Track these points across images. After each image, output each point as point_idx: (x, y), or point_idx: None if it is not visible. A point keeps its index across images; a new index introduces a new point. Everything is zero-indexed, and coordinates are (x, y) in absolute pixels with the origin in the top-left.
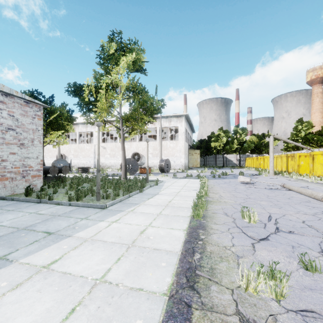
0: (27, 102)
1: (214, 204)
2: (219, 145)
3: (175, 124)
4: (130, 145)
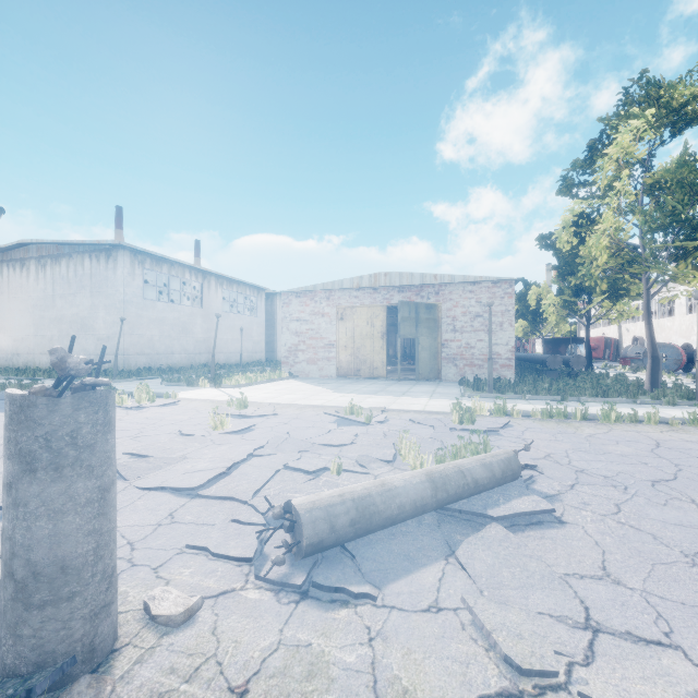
0: (495, 282)
1: (540, 422)
2: None
3: None
4: None
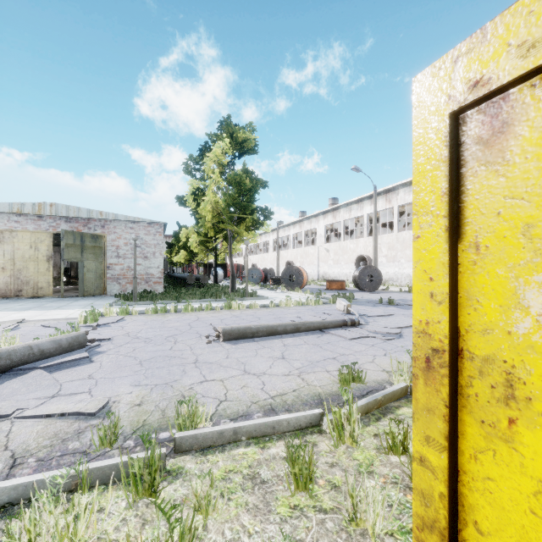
0: (150, 223)
1: (147, 316)
2: None
3: None
4: (356, 243)
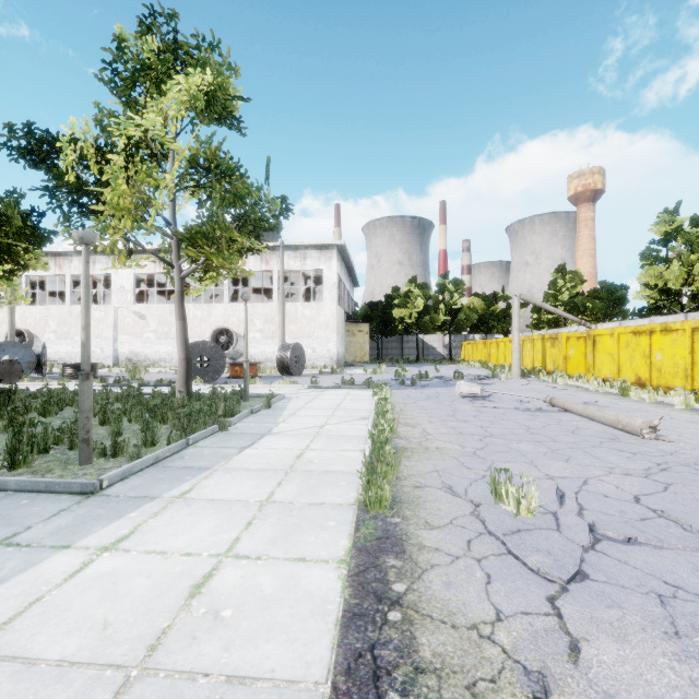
0: None
1: (415, 458)
2: (410, 314)
3: (315, 266)
4: (208, 310)
